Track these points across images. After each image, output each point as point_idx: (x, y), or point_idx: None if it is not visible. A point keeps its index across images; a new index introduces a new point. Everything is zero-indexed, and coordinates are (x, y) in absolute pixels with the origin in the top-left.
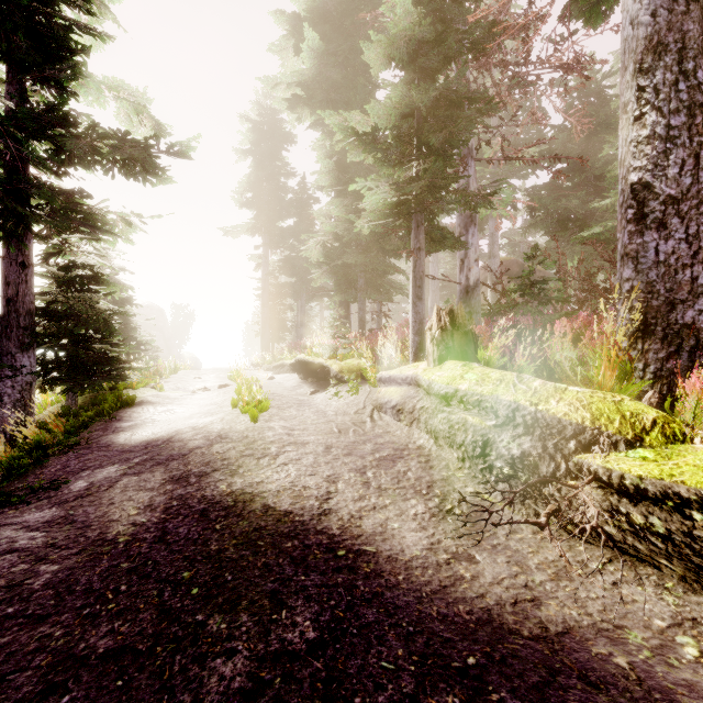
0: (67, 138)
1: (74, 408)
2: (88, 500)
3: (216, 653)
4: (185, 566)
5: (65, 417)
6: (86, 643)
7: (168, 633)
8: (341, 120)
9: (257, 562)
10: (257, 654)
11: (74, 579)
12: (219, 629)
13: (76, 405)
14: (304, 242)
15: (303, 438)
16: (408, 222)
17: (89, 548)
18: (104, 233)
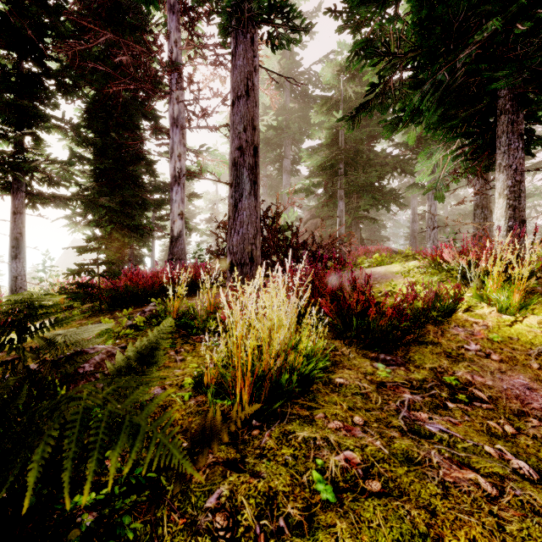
0: None
1: None
2: None
3: None
4: None
5: None
6: None
7: None
8: None
9: None
10: None
11: None
12: None
13: None
14: None
15: None
16: (0, 189)
17: None
18: None
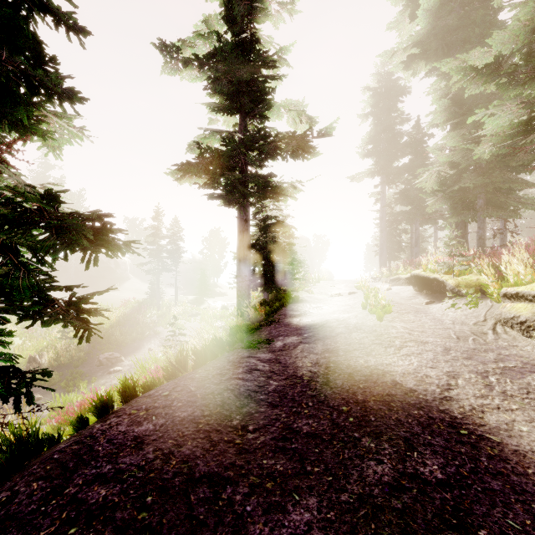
0: (265, 146)
1: (266, 300)
2: (285, 353)
3: (370, 458)
4: (343, 403)
5: (263, 306)
6: (297, 424)
7: (338, 436)
8: (458, 63)
9: (391, 416)
10: (397, 469)
11: (285, 391)
12: (369, 446)
13: (267, 299)
14: (419, 176)
15: (422, 338)
16: None
17: (290, 378)
18: (281, 196)
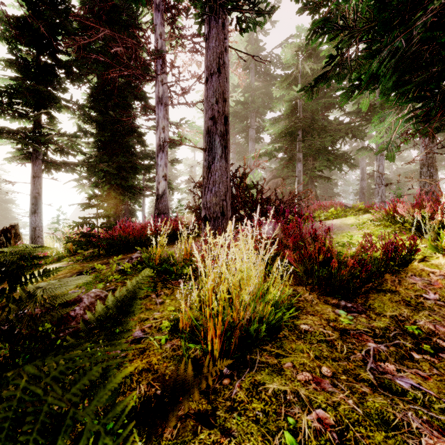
0: None
1: None
2: None
3: None
4: None
5: None
6: None
7: None
8: None
9: None
10: None
11: None
12: None
13: None
14: None
15: None
16: (23, 158)
17: None
18: None
